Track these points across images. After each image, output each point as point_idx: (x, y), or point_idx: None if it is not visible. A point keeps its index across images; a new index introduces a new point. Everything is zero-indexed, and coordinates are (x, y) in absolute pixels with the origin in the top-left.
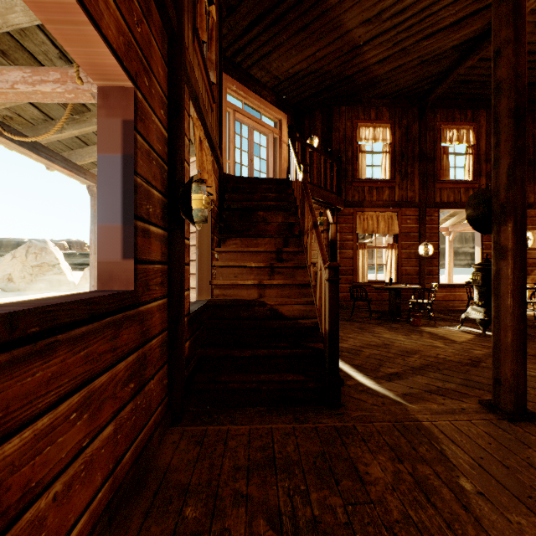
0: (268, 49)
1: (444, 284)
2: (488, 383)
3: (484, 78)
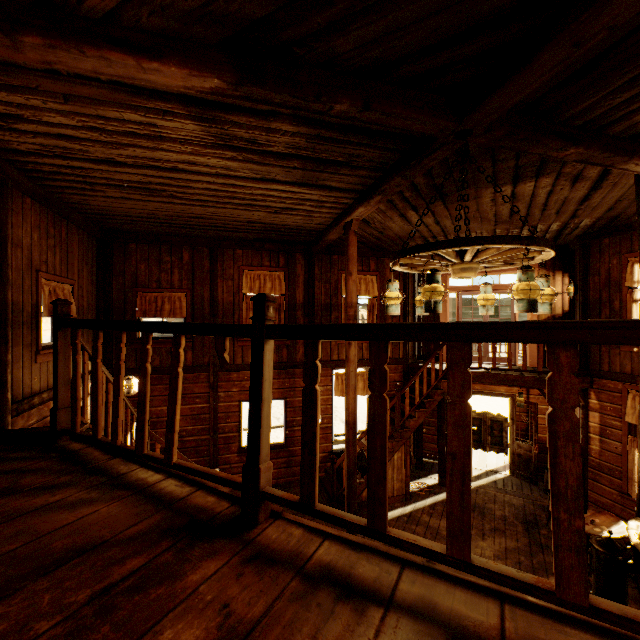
0: None
1: None
2: None
3: None
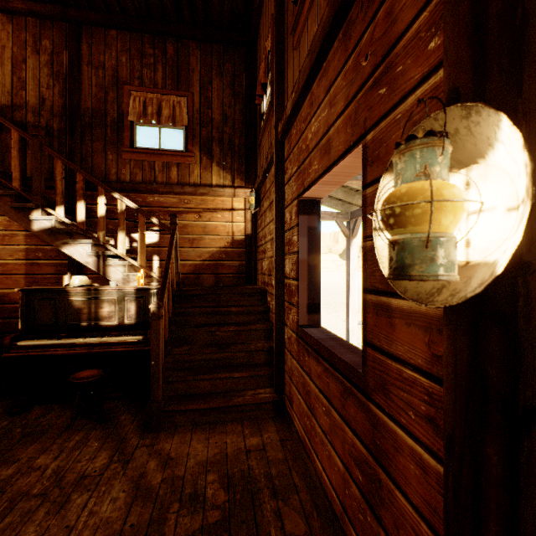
0: None
1: None
2: None
3: None
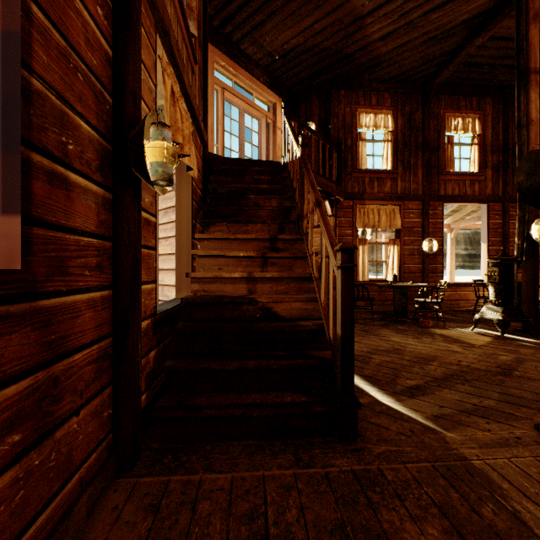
0: (260, 19)
1: (448, 282)
2: (534, 399)
3: (493, 60)
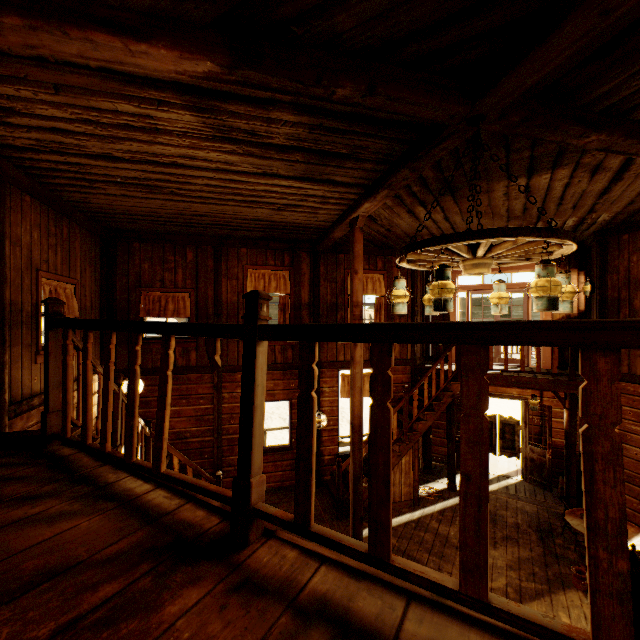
0: None
1: None
2: None
3: None
